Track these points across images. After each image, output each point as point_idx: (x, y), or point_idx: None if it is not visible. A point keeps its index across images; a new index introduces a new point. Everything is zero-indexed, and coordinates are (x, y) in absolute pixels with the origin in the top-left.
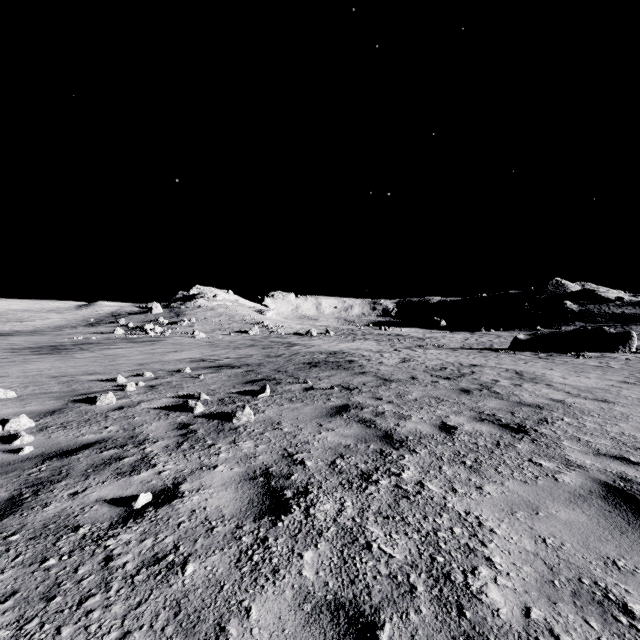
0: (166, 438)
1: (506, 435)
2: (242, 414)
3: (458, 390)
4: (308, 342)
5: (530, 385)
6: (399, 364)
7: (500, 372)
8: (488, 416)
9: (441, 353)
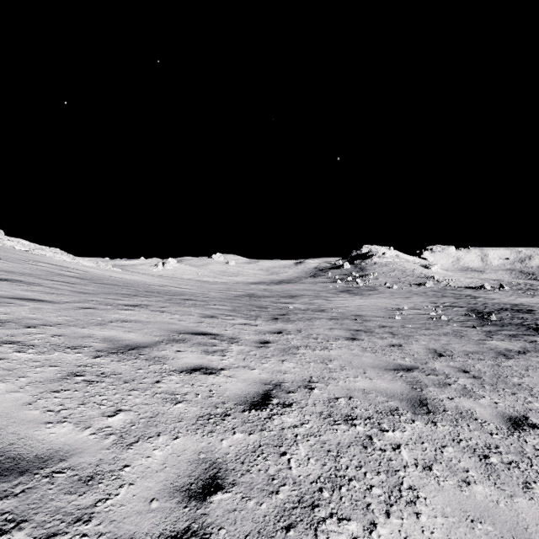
0: (476, 319)
1: None
2: (492, 318)
3: None
4: (486, 295)
5: None
6: None
7: None
8: None
9: None
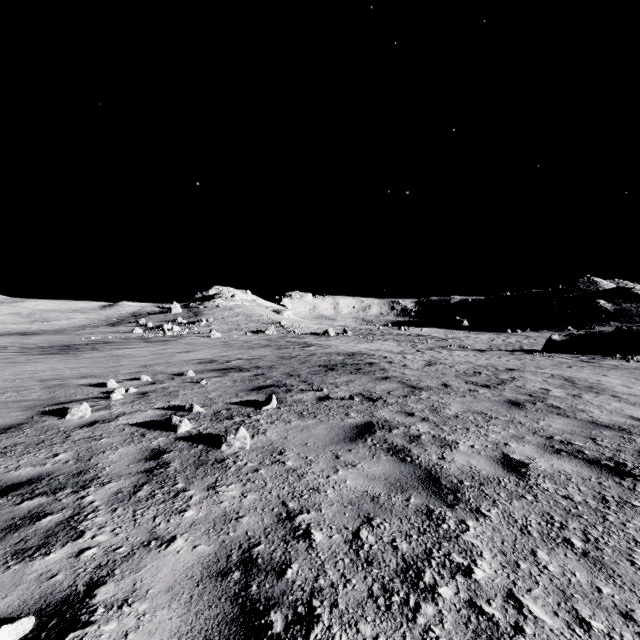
0: (123, 476)
1: (607, 481)
2: (234, 438)
3: (505, 402)
4: (325, 342)
5: (592, 396)
6: (425, 367)
7: (545, 378)
8: (563, 444)
9: (469, 355)
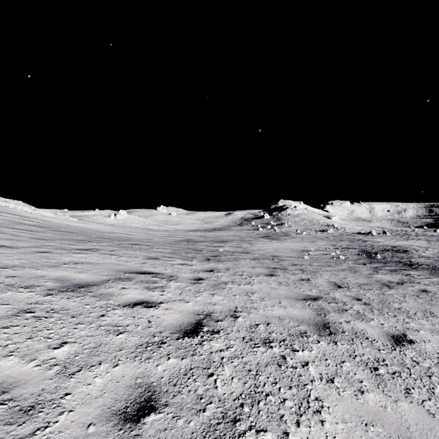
0: (366, 258)
1: None
2: (378, 257)
3: None
4: (373, 239)
5: None
6: (434, 253)
7: None
8: None
9: None
